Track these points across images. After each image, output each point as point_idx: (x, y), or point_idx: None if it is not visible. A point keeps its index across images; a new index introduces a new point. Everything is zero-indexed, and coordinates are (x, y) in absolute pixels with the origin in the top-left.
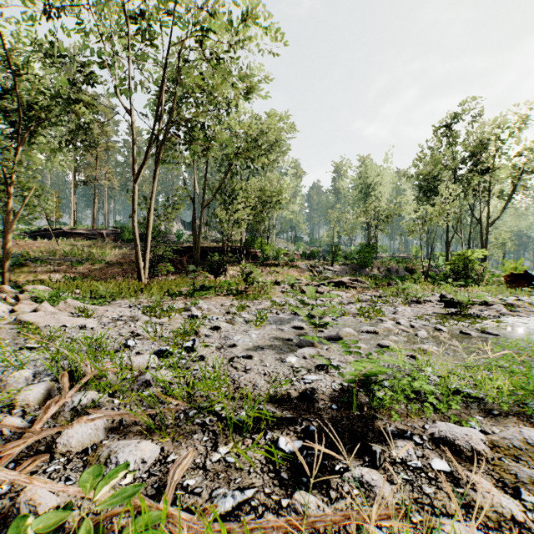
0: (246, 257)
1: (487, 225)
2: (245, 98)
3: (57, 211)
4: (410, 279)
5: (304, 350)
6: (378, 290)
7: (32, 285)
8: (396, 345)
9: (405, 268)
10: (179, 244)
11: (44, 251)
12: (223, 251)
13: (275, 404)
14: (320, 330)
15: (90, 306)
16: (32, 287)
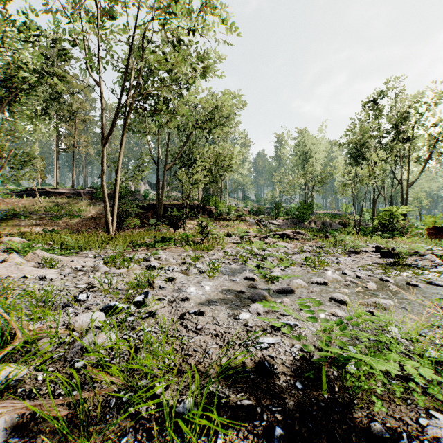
0: (202, 213)
1: (407, 186)
2: (201, 75)
3: (42, 174)
4: (343, 231)
5: (258, 305)
6: (317, 241)
7: (9, 237)
8: (349, 298)
9: (340, 222)
10: (145, 202)
11: (28, 207)
12: (182, 208)
13: (228, 380)
14: (271, 282)
15: (57, 257)
16: (8, 239)
